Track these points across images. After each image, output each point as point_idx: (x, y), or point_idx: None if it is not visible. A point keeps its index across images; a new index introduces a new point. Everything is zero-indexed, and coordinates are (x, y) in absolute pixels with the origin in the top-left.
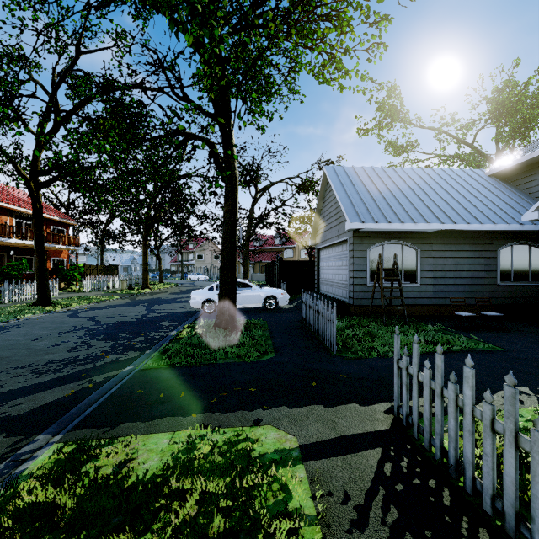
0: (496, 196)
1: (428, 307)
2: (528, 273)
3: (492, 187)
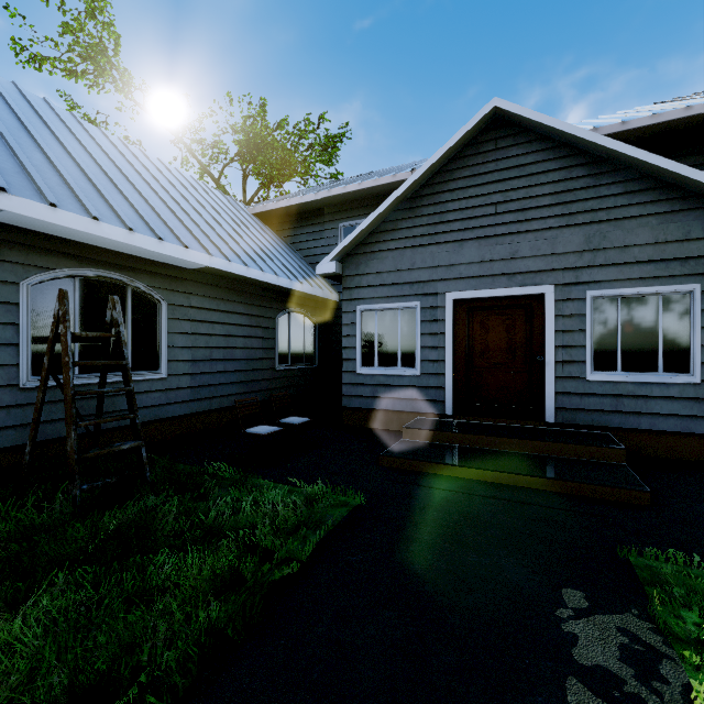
0: (268, 241)
1: (182, 421)
2: (303, 352)
3: (260, 229)
